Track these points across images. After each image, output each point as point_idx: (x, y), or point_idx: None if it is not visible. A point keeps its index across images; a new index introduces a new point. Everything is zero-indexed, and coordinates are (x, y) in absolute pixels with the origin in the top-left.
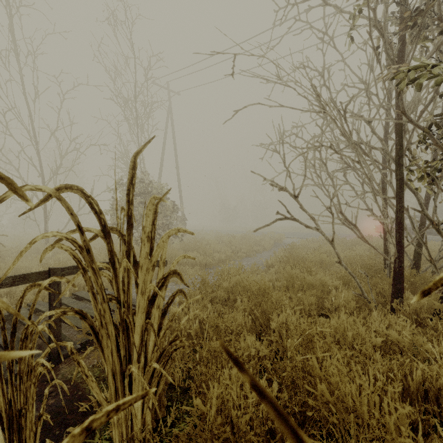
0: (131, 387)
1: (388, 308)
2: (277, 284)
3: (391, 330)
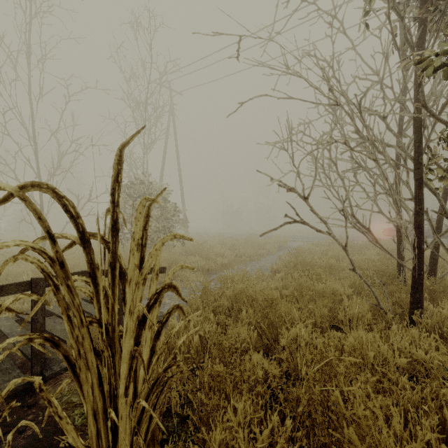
0: (116, 426)
1: (406, 319)
2: (284, 292)
3: (415, 347)
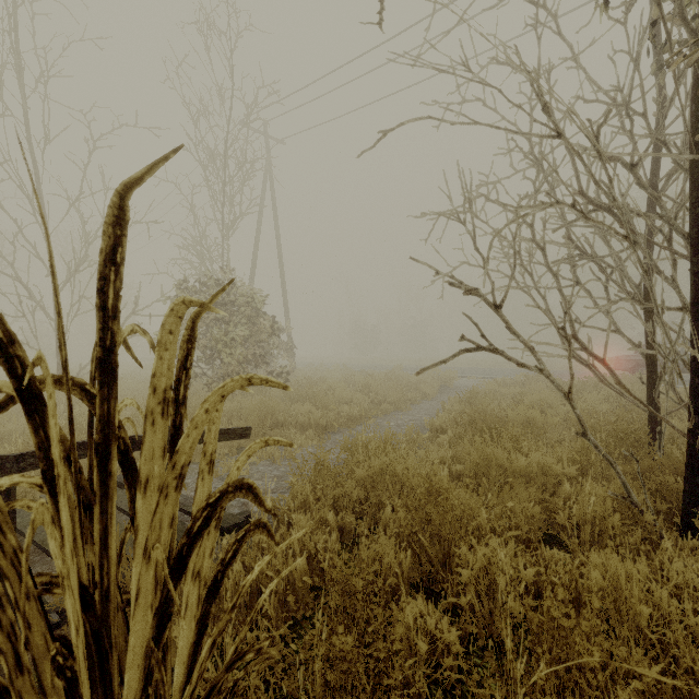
0: None
1: (678, 523)
2: (454, 468)
3: None
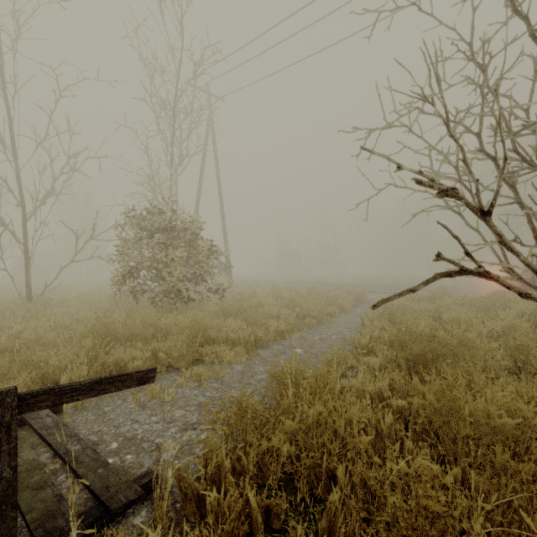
0: None
1: None
2: (395, 403)
3: None
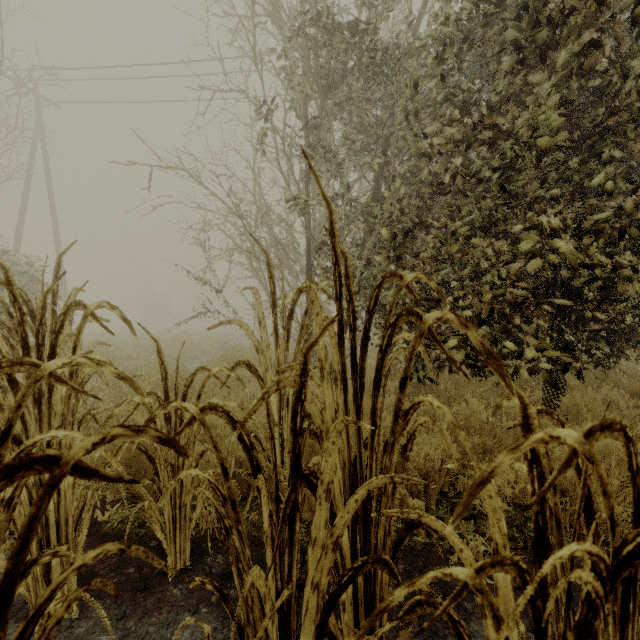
0: None
1: None
2: (208, 383)
3: None
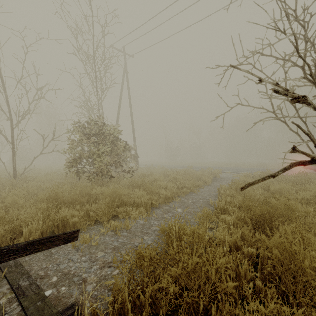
0: None
1: None
2: (246, 250)
3: None
